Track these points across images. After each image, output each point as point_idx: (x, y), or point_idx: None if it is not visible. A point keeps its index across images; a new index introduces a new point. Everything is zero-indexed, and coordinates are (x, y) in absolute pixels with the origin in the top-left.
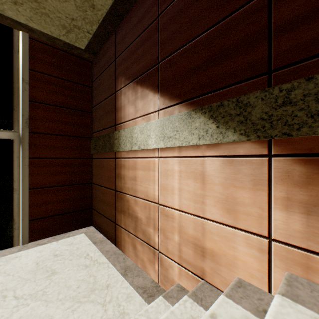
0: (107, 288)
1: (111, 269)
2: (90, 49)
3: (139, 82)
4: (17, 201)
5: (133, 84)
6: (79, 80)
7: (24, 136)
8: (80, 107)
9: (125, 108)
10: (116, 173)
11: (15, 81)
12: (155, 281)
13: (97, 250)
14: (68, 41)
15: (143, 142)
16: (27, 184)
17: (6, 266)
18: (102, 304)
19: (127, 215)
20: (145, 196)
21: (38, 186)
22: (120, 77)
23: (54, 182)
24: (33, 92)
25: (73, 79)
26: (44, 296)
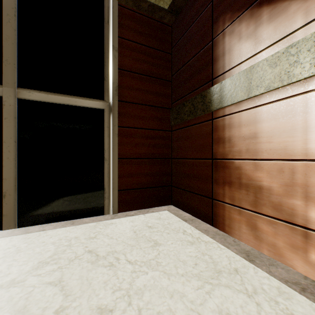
0: (238, 274)
1: (226, 251)
2: (174, 7)
3: (266, 0)
4: (106, 171)
5: (251, 10)
6: (160, 47)
7: (114, 104)
8: (160, 76)
9: (232, 50)
10: (214, 137)
11: (105, 52)
12: (310, 278)
13: (192, 228)
14: (153, 0)
15: (278, 78)
16: (116, 153)
17: (106, 230)
18: (246, 294)
19: (236, 186)
20: (280, 155)
21: (124, 156)
22: (223, 15)
23: (138, 154)
24: (120, 60)
25: (154, 46)
26: (159, 267)
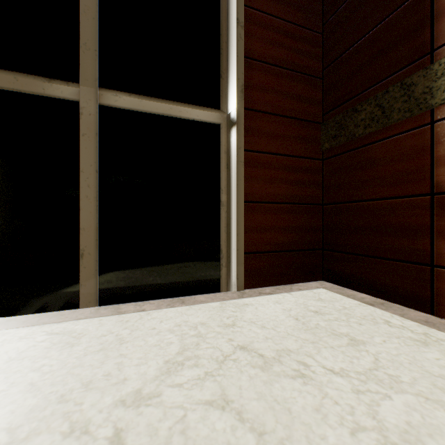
0: None
1: None
2: None
3: None
4: (223, 222)
5: None
6: (305, 23)
7: (239, 114)
8: (306, 70)
9: None
10: (436, 154)
11: (221, 34)
12: None
13: (397, 316)
14: None
15: None
16: (241, 192)
17: (245, 315)
18: None
19: None
20: None
21: (253, 199)
22: None
23: (272, 195)
24: (247, 44)
25: (296, 21)
26: (403, 386)
